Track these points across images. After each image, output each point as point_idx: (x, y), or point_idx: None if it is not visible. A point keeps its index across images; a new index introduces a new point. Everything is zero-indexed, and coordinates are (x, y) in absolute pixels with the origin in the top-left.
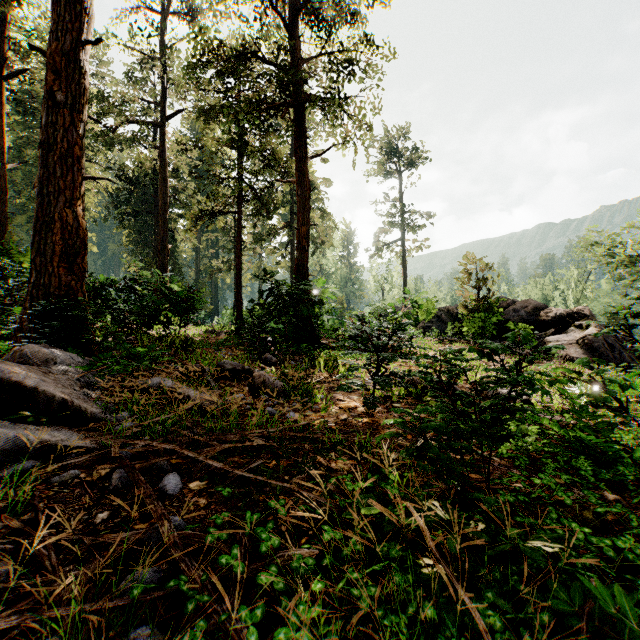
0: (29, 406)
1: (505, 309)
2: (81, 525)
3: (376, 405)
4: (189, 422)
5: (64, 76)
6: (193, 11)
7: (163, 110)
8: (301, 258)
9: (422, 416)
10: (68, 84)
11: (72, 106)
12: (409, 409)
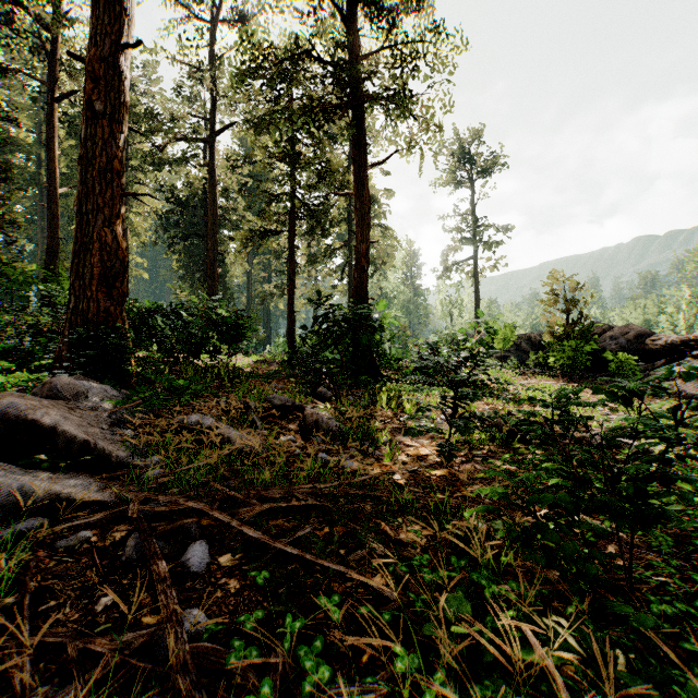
0: (46, 448)
1: (600, 336)
2: (77, 614)
3: (454, 455)
4: (227, 471)
5: (103, 84)
6: (244, 17)
7: (212, 125)
8: (360, 279)
9: (511, 469)
10: (107, 92)
11: (111, 116)
12: (493, 458)
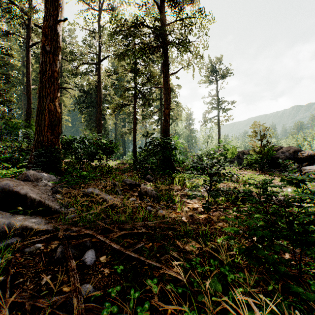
0: (22, 204)
1: (276, 151)
2: (32, 285)
3: (210, 208)
4: (104, 215)
5: (50, 38)
6: (113, 8)
7: (99, 57)
8: (166, 126)
9: (237, 214)
10: (51, 42)
11: (53, 53)
12: (228, 209)
